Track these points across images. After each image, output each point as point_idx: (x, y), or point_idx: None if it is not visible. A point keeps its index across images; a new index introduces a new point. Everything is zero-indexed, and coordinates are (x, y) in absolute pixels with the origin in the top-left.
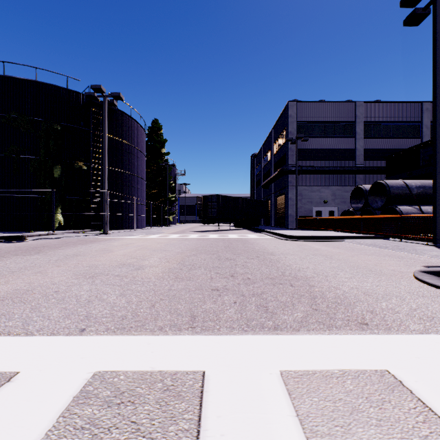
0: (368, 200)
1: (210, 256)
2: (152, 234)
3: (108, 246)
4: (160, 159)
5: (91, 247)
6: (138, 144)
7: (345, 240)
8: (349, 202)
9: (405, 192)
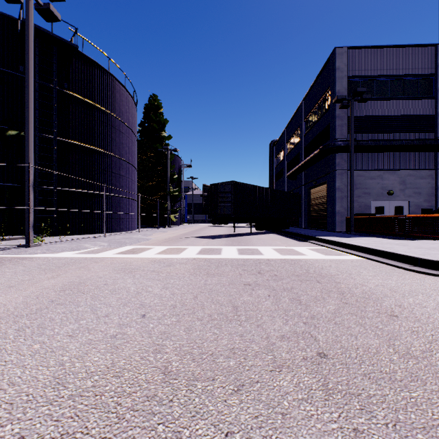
0: None
1: None
2: (119, 246)
3: None
4: (160, 144)
5: None
6: (121, 114)
7: None
8: (426, 193)
9: None
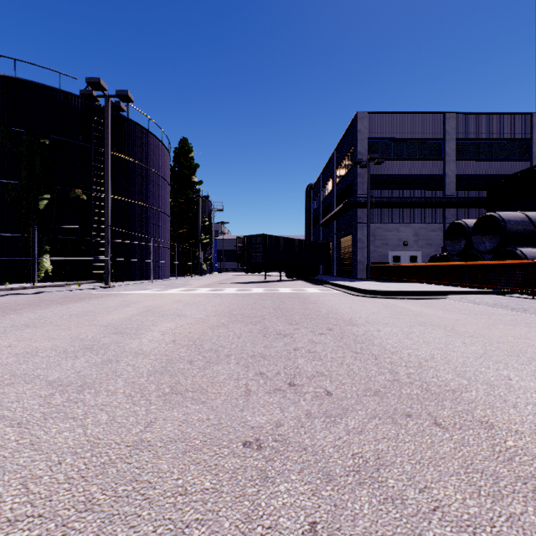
0: (471, 240)
1: (249, 328)
2: (174, 288)
3: (96, 307)
4: (190, 189)
5: (69, 308)
6: (159, 168)
7: (448, 296)
8: (436, 244)
9: (528, 229)
